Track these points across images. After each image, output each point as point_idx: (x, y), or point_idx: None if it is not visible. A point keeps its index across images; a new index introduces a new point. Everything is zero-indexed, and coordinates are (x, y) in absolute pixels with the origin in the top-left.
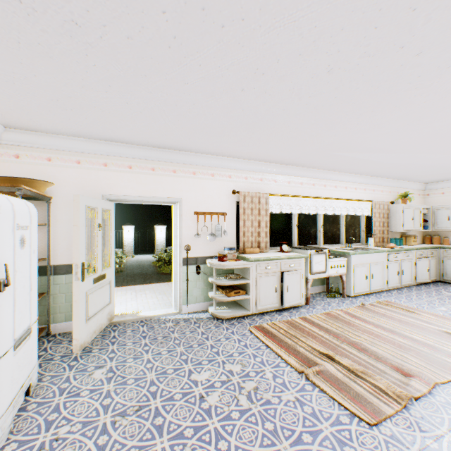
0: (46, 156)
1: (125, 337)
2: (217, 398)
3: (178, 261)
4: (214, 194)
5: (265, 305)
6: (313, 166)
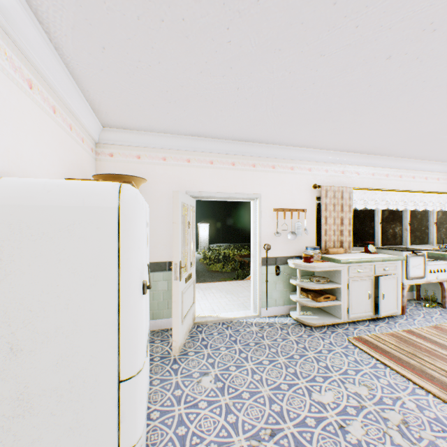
0: (136, 153)
1: (214, 340)
2: (361, 430)
3: (257, 260)
4: (293, 189)
5: (357, 313)
6: (404, 155)
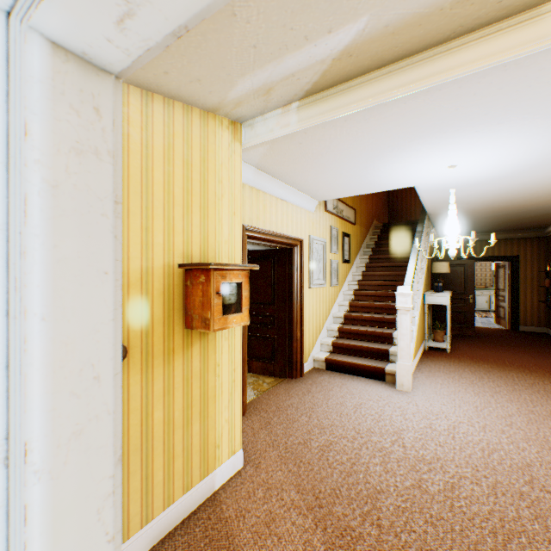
0: None
1: None
2: None
3: None
4: None
5: (479, 307)
6: None
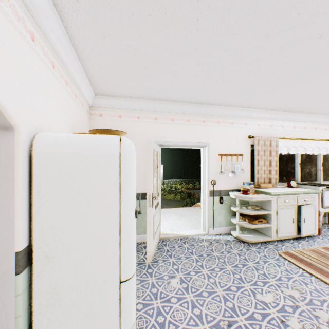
0: (118, 114)
1: (176, 251)
2: (298, 325)
3: (206, 192)
4: (233, 139)
5: (283, 233)
6: (319, 112)
